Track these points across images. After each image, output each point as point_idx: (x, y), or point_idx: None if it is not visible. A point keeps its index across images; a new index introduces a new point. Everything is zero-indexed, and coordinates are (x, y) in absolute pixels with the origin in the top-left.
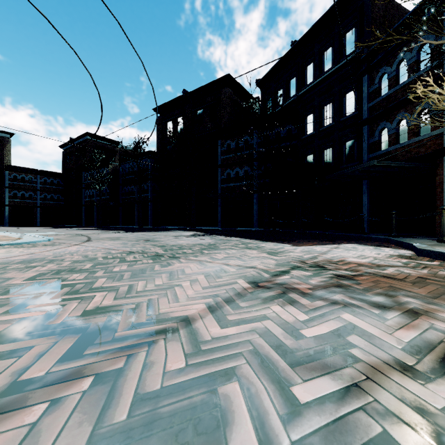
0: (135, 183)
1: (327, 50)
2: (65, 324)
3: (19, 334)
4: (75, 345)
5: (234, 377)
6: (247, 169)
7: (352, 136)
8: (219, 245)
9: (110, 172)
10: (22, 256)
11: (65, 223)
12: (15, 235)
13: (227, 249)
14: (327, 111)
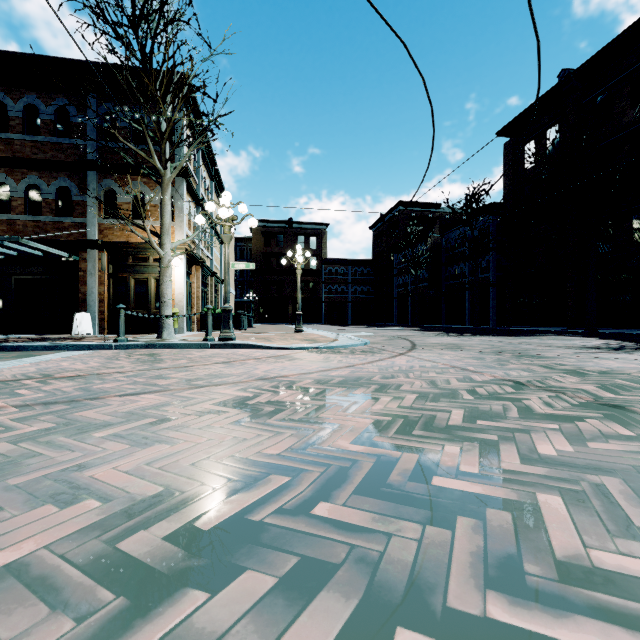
0: (467, 259)
1: None
2: None
3: None
4: None
5: None
6: None
7: None
8: None
9: (429, 248)
10: (342, 370)
11: (374, 321)
12: (331, 335)
13: None
14: None
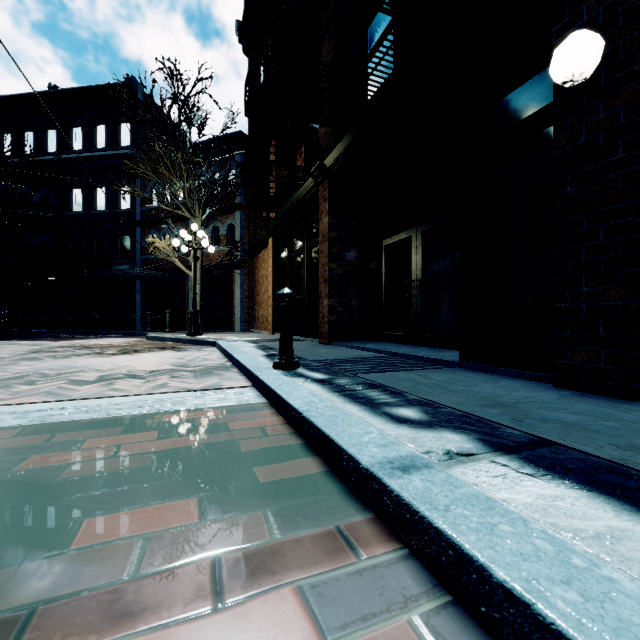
0: None
1: (100, 125)
2: None
3: None
4: None
5: (39, 357)
6: None
7: (127, 232)
8: None
9: None
10: None
11: None
12: None
13: None
14: (100, 194)
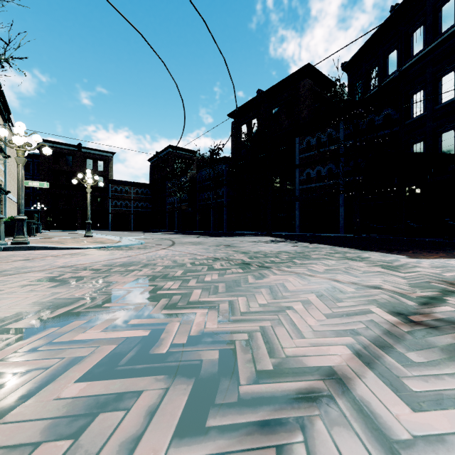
0: (211, 189)
1: (446, 4)
2: (171, 355)
3: (124, 364)
4: (191, 401)
5: None
6: (330, 167)
7: None
8: (308, 253)
9: (189, 180)
10: (122, 259)
11: (152, 228)
12: (116, 238)
13: (322, 259)
14: (446, 83)
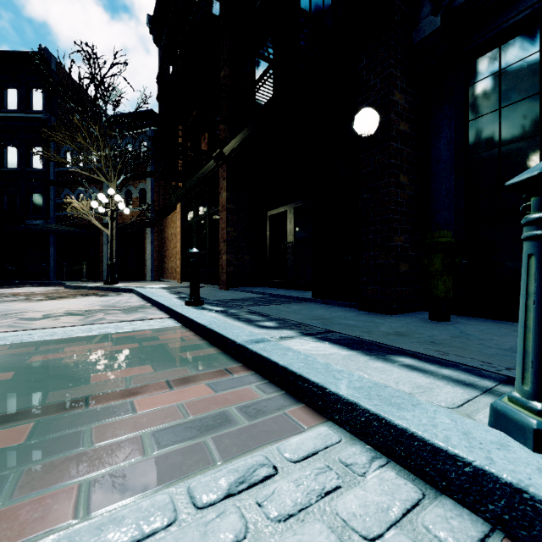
0: None
1: (11, 88)
2: None
3: None
4: None
5: None
6: None
7: (40, 190)
8: None
9: None
10: None
11: None
12: None
13: None
14: (11, 153)
